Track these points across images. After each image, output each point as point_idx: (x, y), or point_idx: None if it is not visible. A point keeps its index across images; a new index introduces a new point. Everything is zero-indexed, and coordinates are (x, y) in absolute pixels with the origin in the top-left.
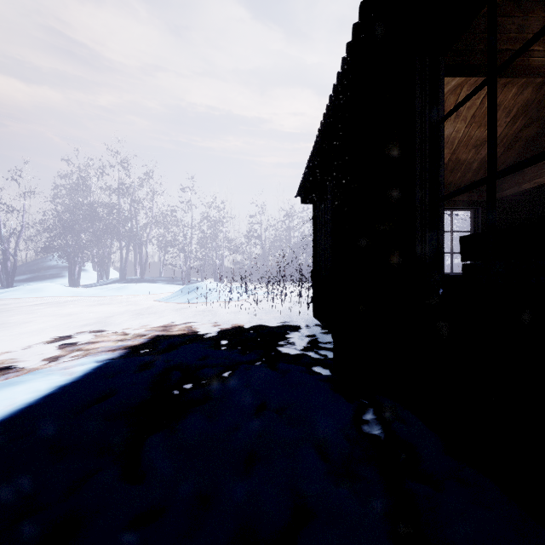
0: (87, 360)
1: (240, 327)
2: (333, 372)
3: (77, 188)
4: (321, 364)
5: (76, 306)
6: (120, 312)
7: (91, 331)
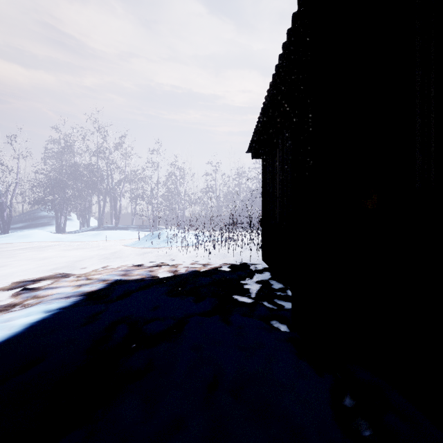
0: (34, 311)
1: (195, 272)
2: (292, 328)
3: (63, 151)
4: (277, 317)
5: (54, 250)
6: (90, 257)
7: (55, 276)
